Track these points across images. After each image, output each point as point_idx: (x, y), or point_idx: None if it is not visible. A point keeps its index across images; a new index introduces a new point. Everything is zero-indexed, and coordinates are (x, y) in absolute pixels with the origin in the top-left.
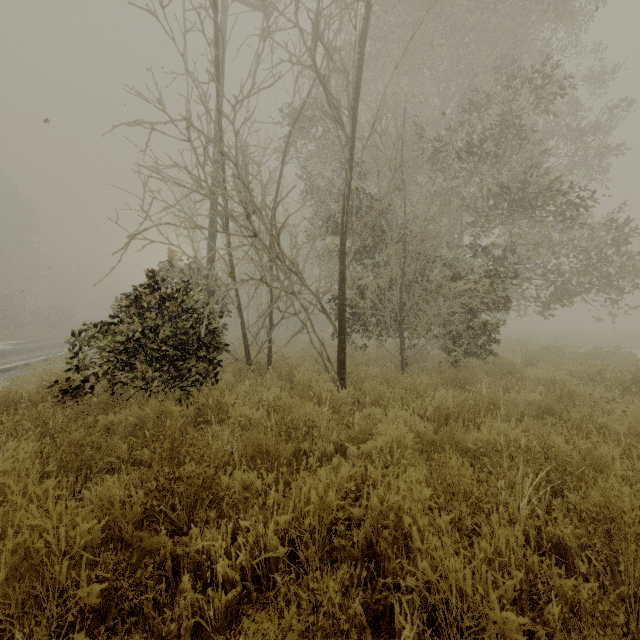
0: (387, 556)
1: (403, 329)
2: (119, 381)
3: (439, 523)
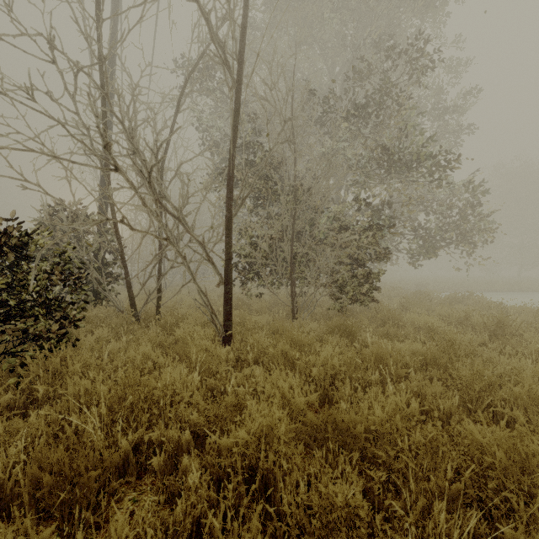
0: None
1: (294, 278)
2: None
3: None
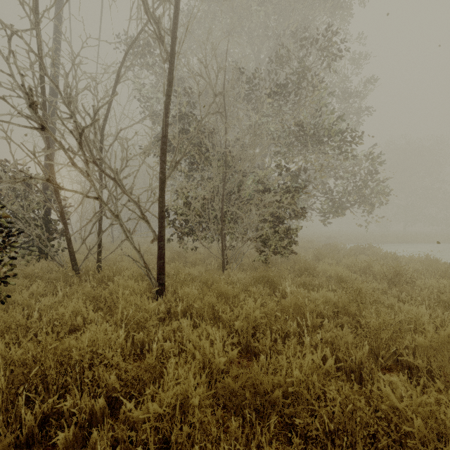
0: None
1: (225, 233)
2: None
3: None
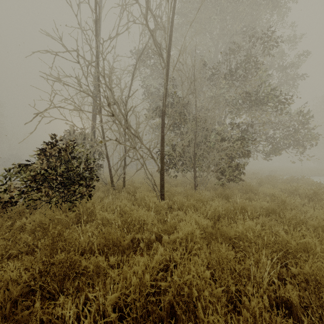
0: (182, 319)
1: (195, 167)
2: (31, 198)
3: (215, 292)
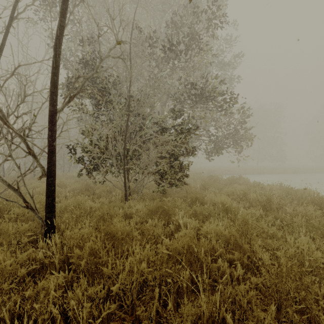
0: None
1: (128, 168)
2: None
3: None
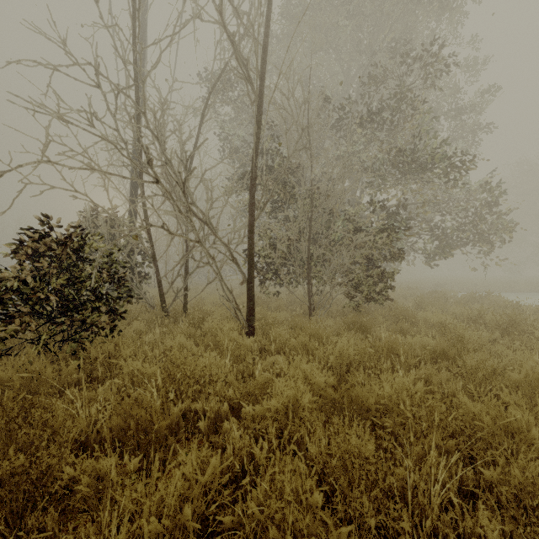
0: None
1: (311, 277)
2: None
3: (334, 537)
